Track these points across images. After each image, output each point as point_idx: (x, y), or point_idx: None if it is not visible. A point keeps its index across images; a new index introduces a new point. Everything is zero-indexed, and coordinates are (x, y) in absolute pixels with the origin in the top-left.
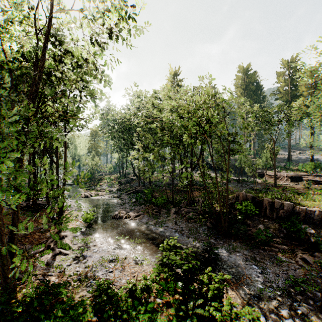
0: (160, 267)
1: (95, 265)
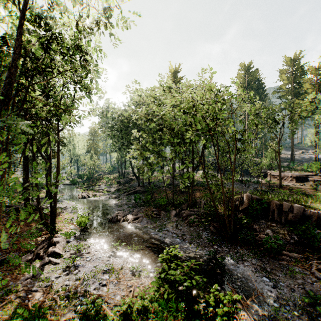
0: (159, 280)
1: (87, 277)
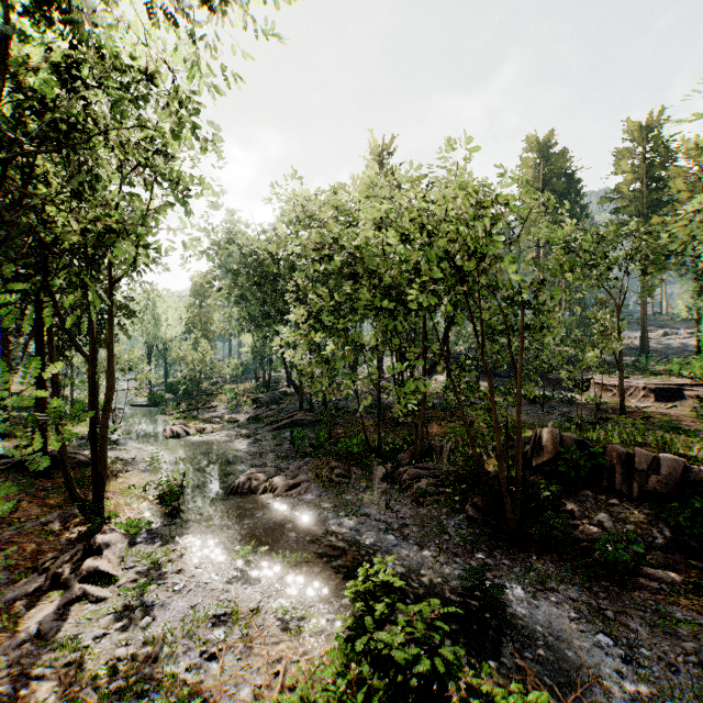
0: (348, 645)
1: (172, 637)
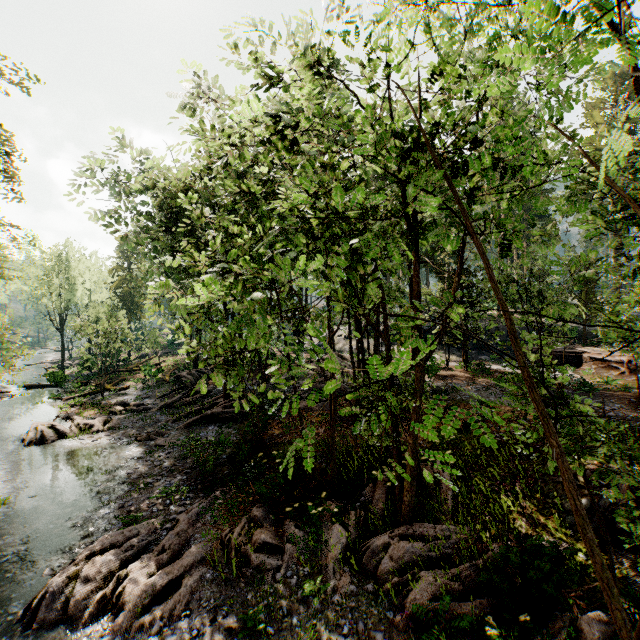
0: None
1: None
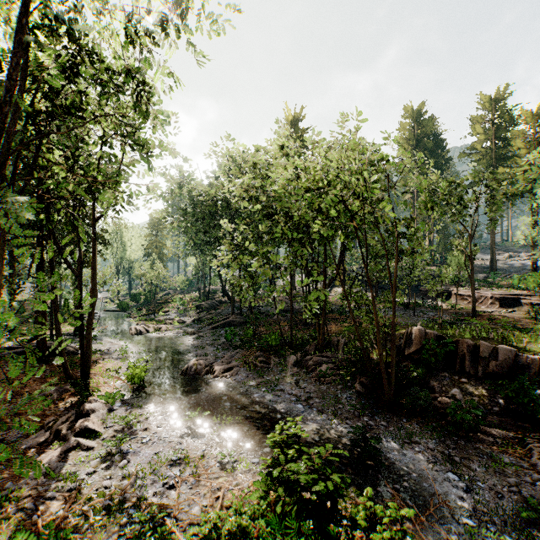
0: (268, 479)
1: (142, 473)
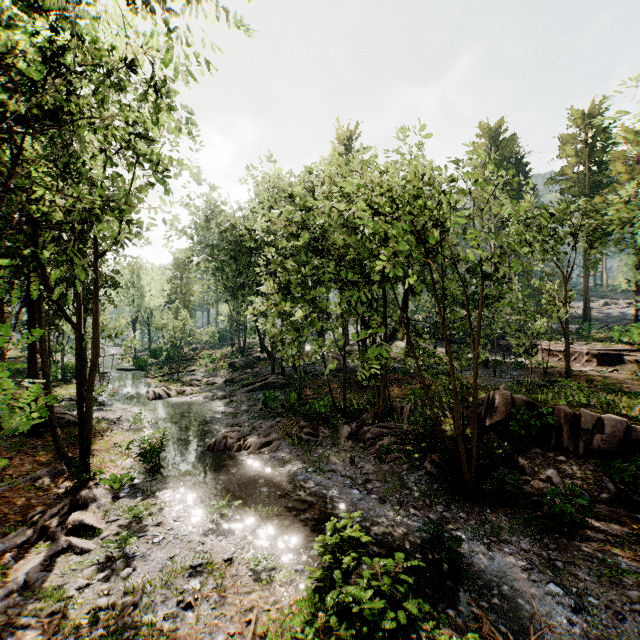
0: (316, 595)
1: (151, 587)
